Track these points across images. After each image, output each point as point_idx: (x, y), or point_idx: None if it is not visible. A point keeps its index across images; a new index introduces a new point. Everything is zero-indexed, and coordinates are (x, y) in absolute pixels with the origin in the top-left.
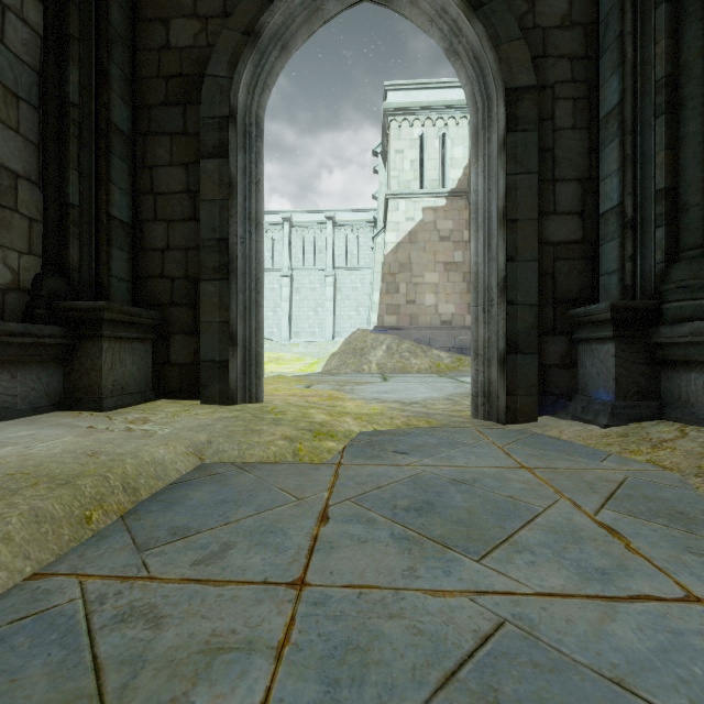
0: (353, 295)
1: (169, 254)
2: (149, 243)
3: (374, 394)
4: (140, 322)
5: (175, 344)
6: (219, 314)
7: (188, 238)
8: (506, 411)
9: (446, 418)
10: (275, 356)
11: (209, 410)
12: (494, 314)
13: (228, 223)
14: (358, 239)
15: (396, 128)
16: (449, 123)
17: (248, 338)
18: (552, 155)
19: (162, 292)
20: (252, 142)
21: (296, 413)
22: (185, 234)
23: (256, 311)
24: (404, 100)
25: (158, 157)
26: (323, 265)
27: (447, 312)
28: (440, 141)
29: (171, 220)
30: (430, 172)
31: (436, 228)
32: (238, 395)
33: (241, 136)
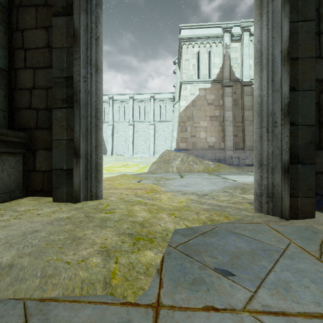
0: (163, 134)
1: (35, 92)
2: (20, 84)
3: (178, 187)
4: (6, 140)
5: (39, 157)
6: (66, 133)
7: (48, 80)
8: (289, 209)
9: (236, 212)
10: (125, 164)
11: (53, 209)
12: (277, 133)
13: (72, 65)
14: (165, 107)
15: (185, 48)
16: (212, 45)
17: (89, 152)
18: (318, 14)
19: (30, 119)
20: (92, 7)
21: (123, 210)
22: (46, 78)
23: (96, 133)
24: (189, 34)
25: (27, 23)
26: (149, 119)
27: (211, 141)
28: (208, 54)
29: (36, 67)
30: (203, 70)
31: (205, 98)
32: (80, 195)
33: (84, 2)
